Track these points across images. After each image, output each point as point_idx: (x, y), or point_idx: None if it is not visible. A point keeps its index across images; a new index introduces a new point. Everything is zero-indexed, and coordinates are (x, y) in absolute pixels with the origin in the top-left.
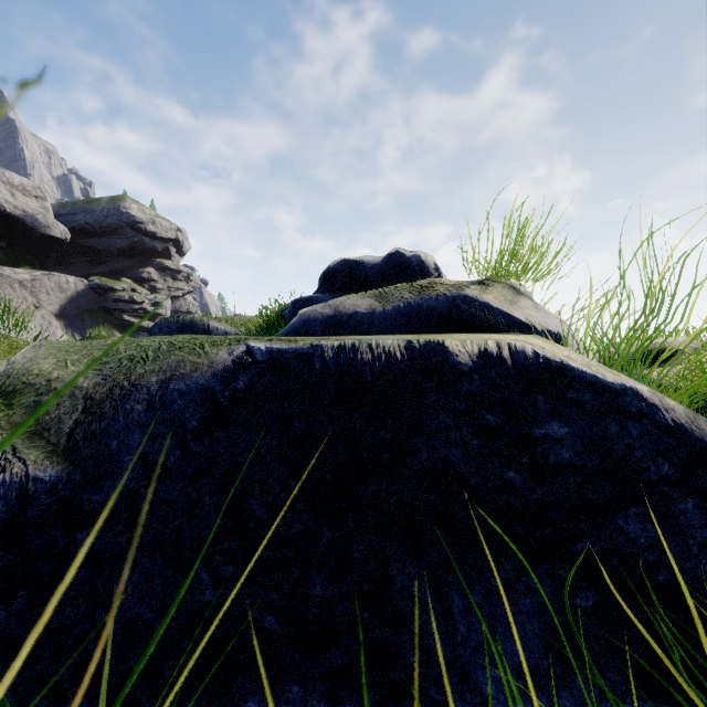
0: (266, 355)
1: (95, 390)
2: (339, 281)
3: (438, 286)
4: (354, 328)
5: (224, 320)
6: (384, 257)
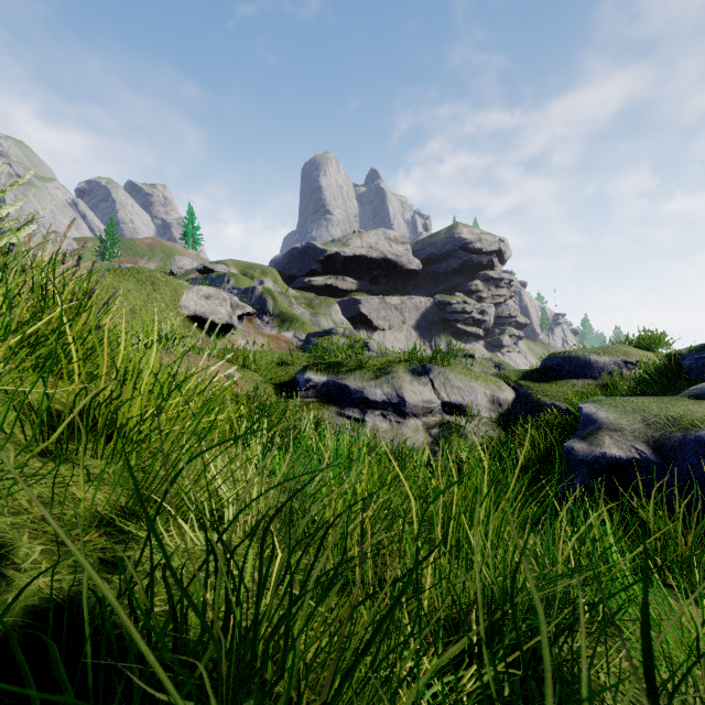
0: None
1: (654, 434)
2: None
3: None
4: None
5: (602, 354)
6: None
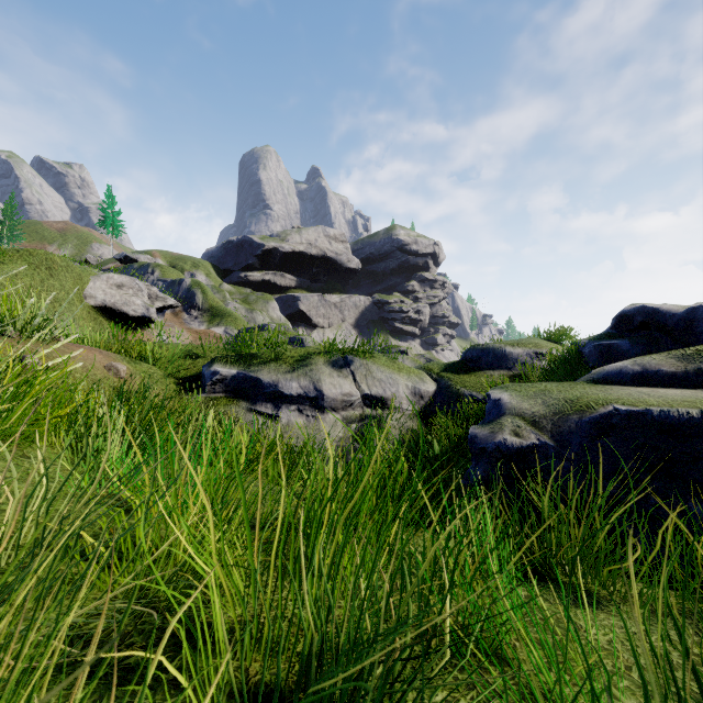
0: (624, 412)
1: (552, 418)
2: (635, 323)
3: None
4: (658, 381)
5: (516, 346)
6: (686, 310)
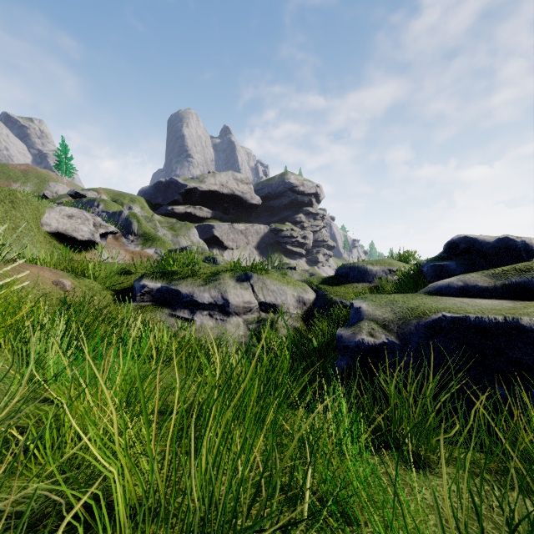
0: (450, 318)
1: (398, 322)
2: (460, 249)
3: (533, 271)
4: (476, 293)
5: (375, 265)
6: (496, 240)
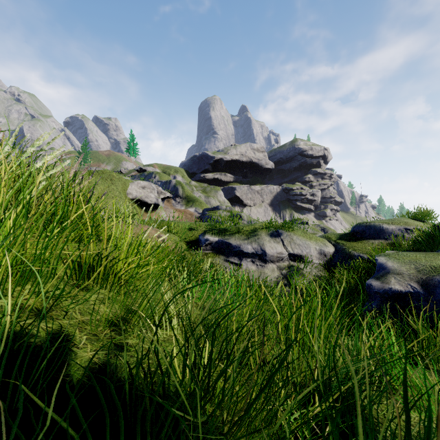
0: None
1: (422, 277)
2: None
3: None
4: None
5: (390, 224)
6: None
